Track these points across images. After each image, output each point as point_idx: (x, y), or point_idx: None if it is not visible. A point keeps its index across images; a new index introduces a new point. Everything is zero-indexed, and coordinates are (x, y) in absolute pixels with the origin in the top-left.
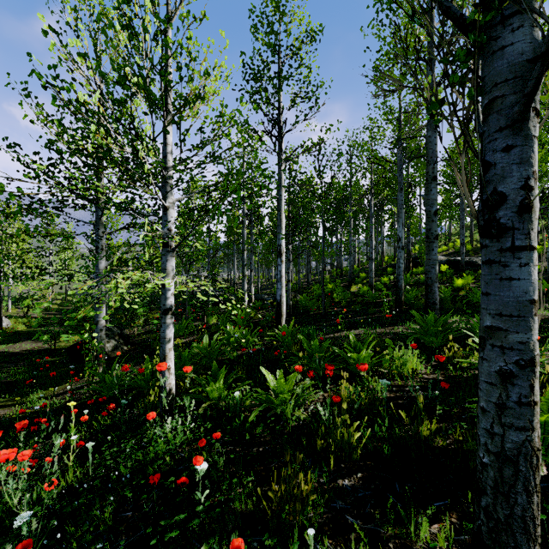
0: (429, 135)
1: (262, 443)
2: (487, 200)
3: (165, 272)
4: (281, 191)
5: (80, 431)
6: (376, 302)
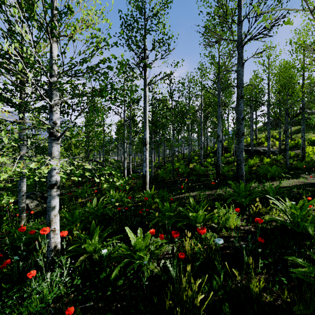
0: (238, 70)
1: (120, 301)
2: None
3: (50, 155)
4: (146, 104)
5: None
6: (204, 174)
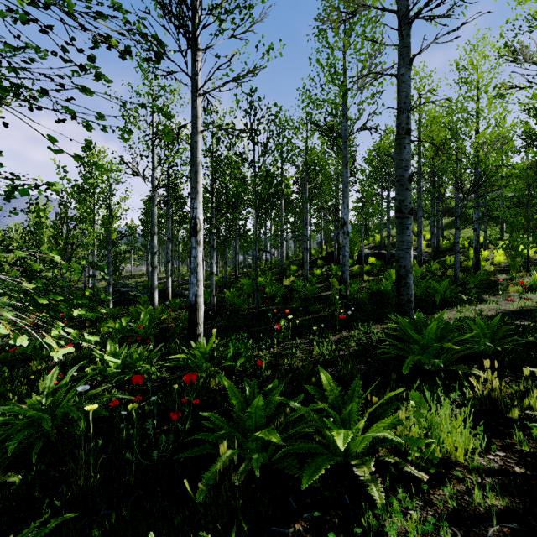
0: (402, 73)
1: None
2: None
3: None
4: (197, 136)
5: None
6: (314, 297)
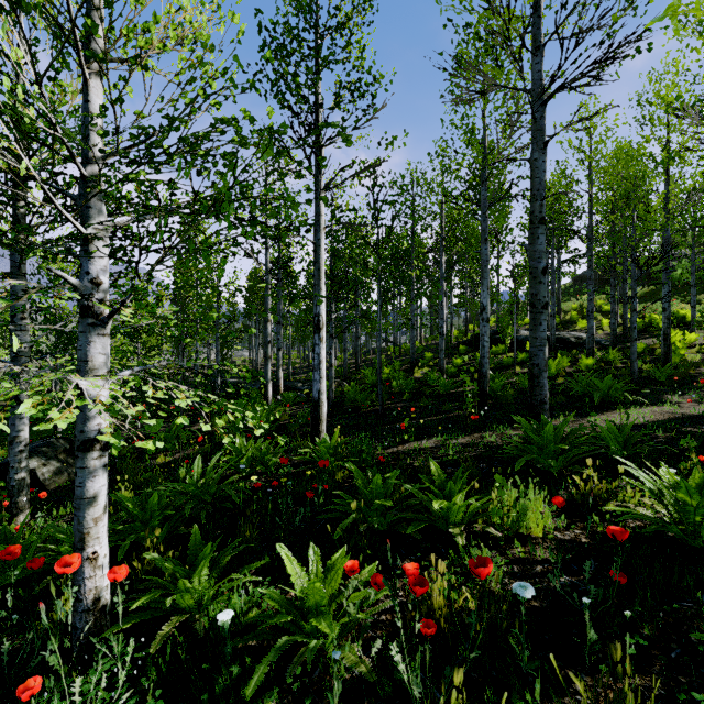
0: (535, 158)
1: None
2: None
3: (84, 366)
4: (320, 233)
5: None
6: (449, 393)
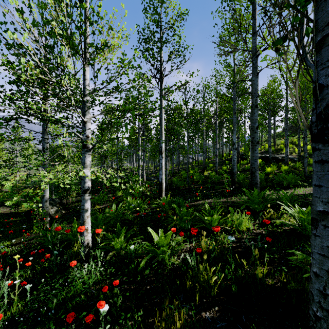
0: (253, 80)
1: (149, 283)
2: (320, 114)
3: (84, 165)
4: (162, 113)
5: (27, 271)
6: (219, 181)
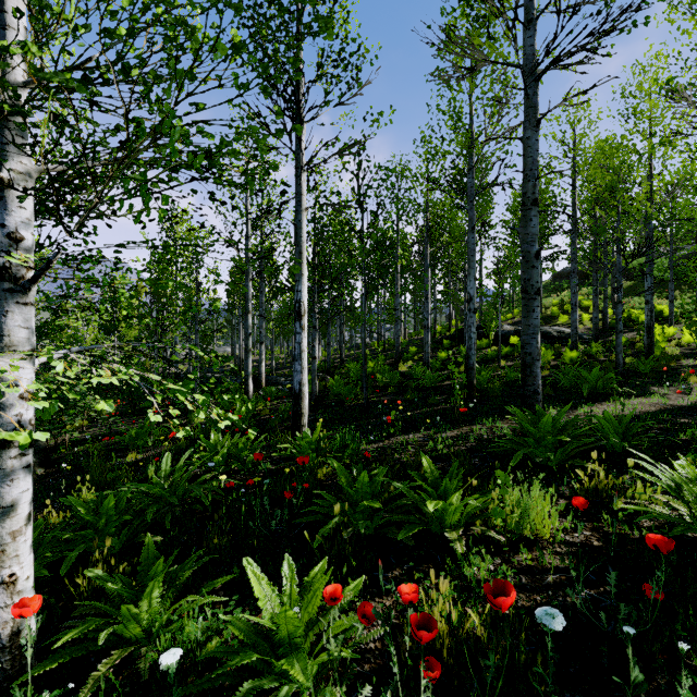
0: (527, 137)
1: None
2: None
3: None
4: (301, 214)
5: None
6: (435, 386)
